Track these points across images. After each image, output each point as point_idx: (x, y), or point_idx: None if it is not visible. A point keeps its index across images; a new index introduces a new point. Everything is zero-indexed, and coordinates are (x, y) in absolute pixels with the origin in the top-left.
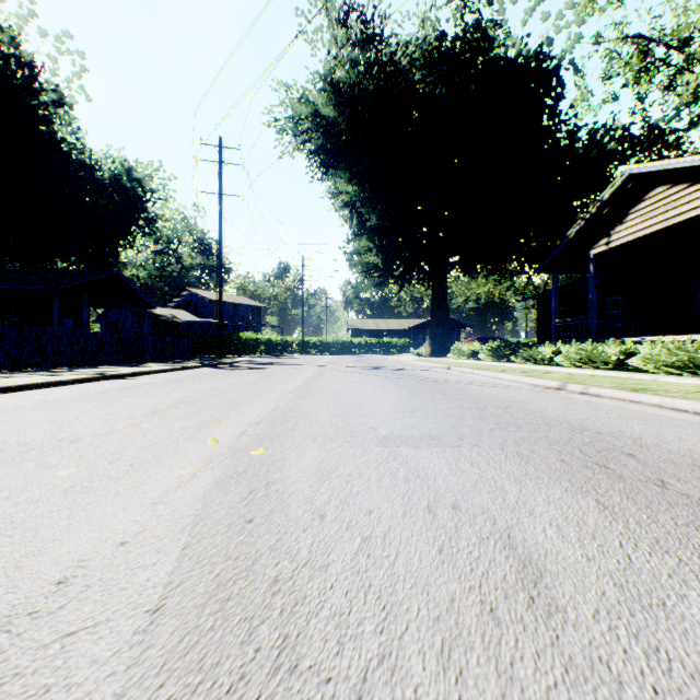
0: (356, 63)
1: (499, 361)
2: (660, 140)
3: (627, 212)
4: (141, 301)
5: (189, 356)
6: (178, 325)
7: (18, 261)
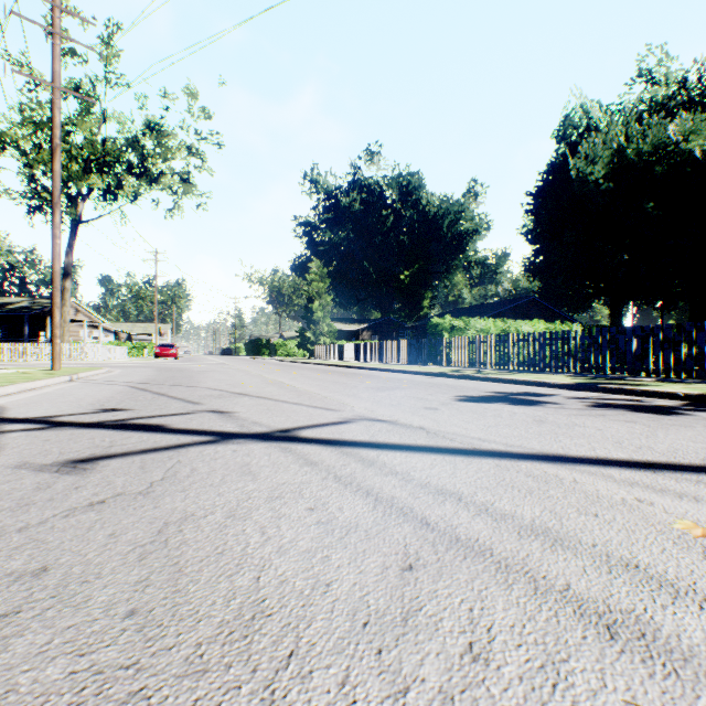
0: None
1: None
2: None
3: None
4: None
5: None
6: None
7: None
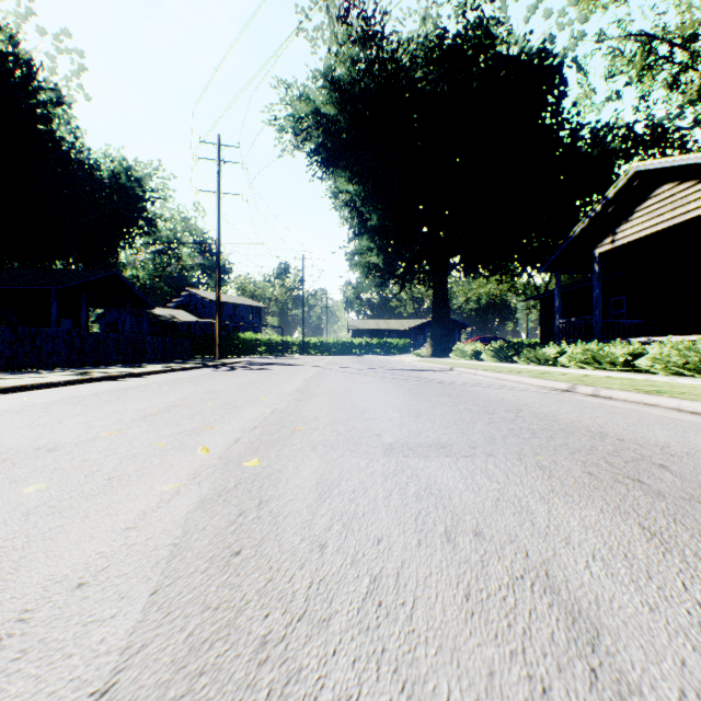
0: (356, 61)
1: (502, 362)
2: (663, 138)
3: (633, 210)
4: (140, 301)
5: (188, 356)
6: (178, 325)
7: (16, 261)
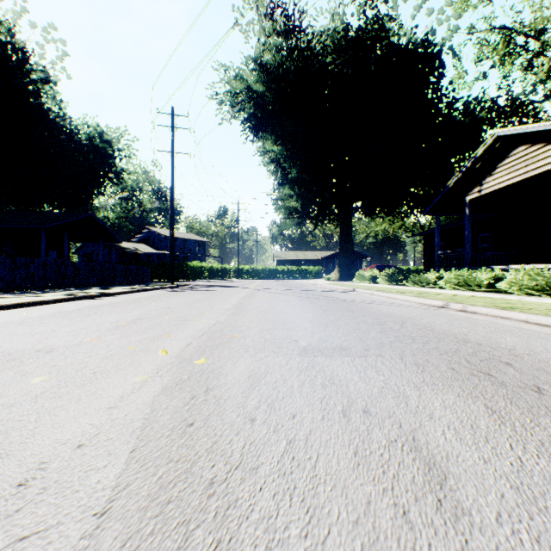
0: (280, 49)
1: (393, 284)
2: (520, 110)
3: (495, 166)
4: (110, 237)
5: (148, 280)
6: (140, 256)
7: (13, 206)
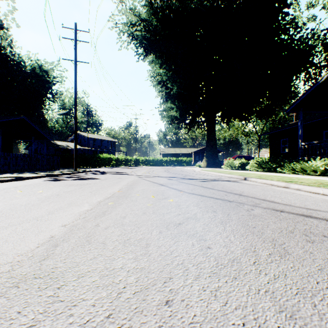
0: None
1: (265, 171)
2: None
3: None
4: (41, 135)
5: (58, 167)
6: (70, 150)
7: None
